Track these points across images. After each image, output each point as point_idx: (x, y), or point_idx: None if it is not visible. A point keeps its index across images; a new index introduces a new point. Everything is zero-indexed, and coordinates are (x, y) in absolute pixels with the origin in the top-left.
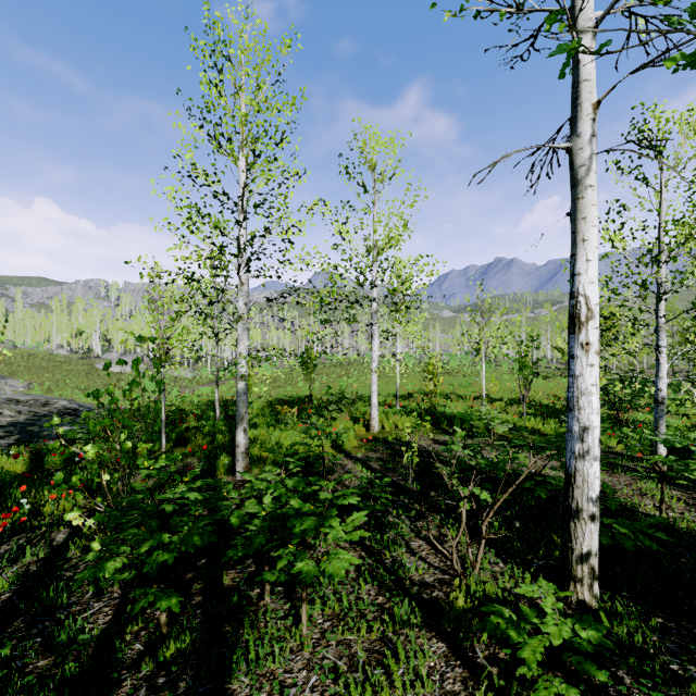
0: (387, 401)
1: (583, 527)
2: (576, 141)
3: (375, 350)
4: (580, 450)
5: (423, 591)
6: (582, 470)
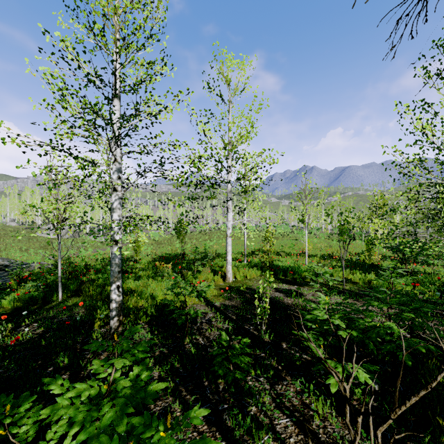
0: (237, 257)
1: None
2: None
3: (230, 220)
4: None
5: None
6: None
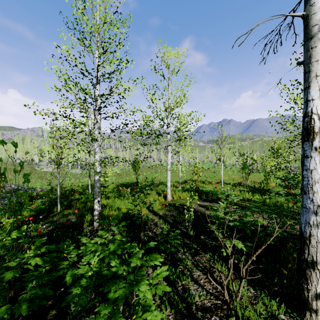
0: (175, 185)
1: (317, 275)
2: (310, 9)
3: (169, 159)
4: (314, 221)
5: (205, 315)
6: (316, 235)
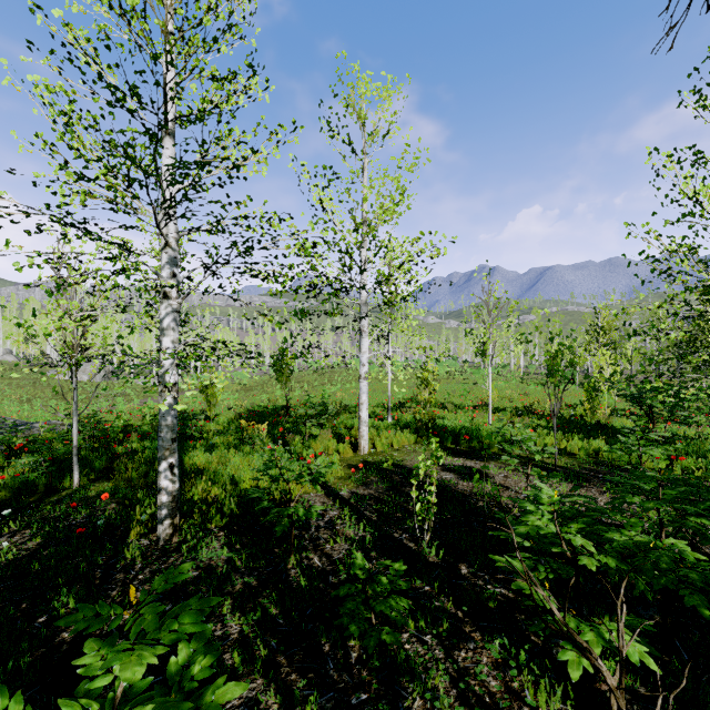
0: (376, 413)
1: None
2: None
3: (365, 351)
4: None
5: None
6: None
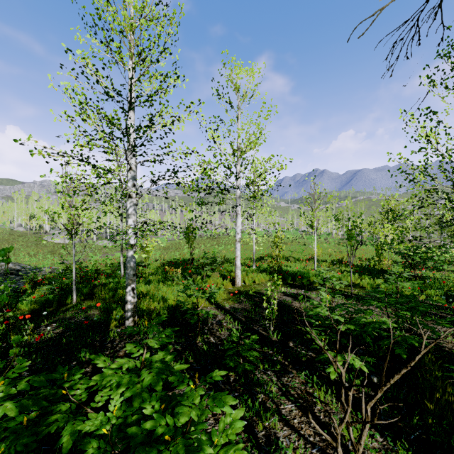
0: (246, 263)
1: None
2: None
3: (239, 225)
4: None
5: None
6: None
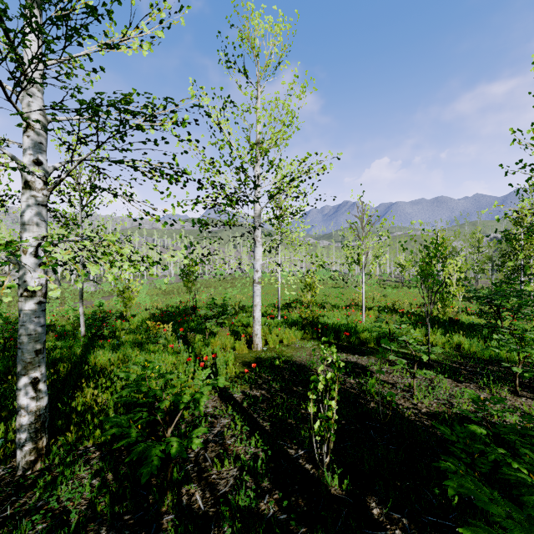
0: (268, 312)
1: None
2: None
3: (258, 259)
4: None
5: None
6: None
